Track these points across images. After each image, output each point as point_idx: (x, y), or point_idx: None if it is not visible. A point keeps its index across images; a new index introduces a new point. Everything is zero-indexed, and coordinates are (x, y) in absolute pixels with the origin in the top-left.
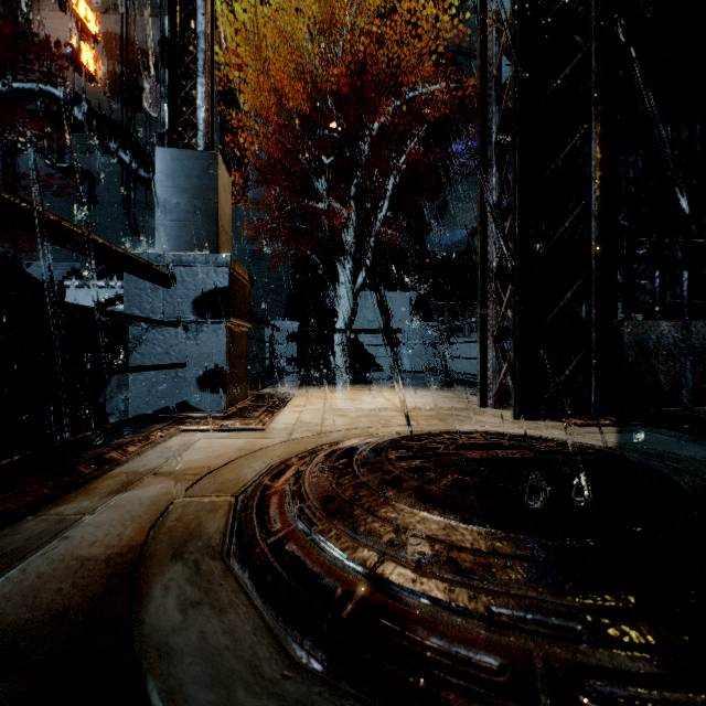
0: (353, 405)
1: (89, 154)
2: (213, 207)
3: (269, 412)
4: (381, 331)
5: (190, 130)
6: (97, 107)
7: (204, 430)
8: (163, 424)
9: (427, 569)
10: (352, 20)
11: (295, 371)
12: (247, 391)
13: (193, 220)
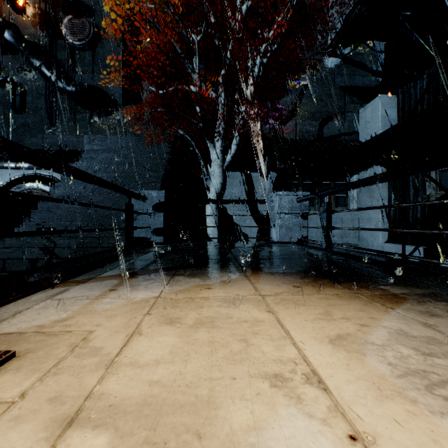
0: None
1: (21, 71)
2: None
3: None
4: (249, 201)
5: (98, 53)
6: (27, 35)
7: None
8: None
9: None
10: None
11: (161, 241)
12: None
13: None
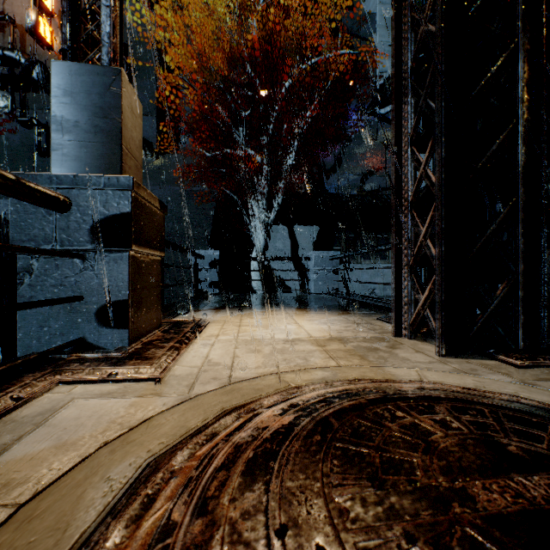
0: (267, 334)
1: (47, 111)
2: (116, 127)
3: (175, 349)
4: (290, 258)
5: None
6: None
7: (87, 381)
8: (38, 373)
9: None
10: (266, 5)
11: (216, 293)
12: (160, 320)
13: (94, 140)
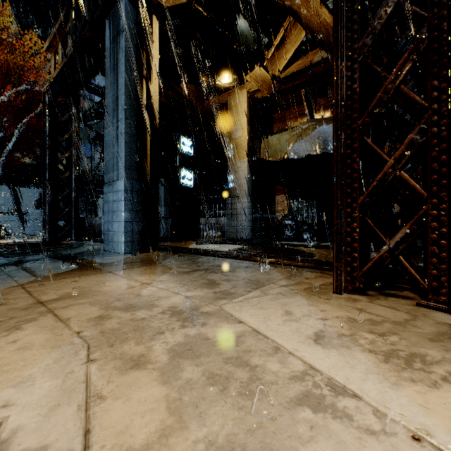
0: None
1: None
2: None
3: None
4: (9, 213)
5: None
6: None
7: None
8: None
9: (0, 247)
10: None
11: None
12: None
13: None
